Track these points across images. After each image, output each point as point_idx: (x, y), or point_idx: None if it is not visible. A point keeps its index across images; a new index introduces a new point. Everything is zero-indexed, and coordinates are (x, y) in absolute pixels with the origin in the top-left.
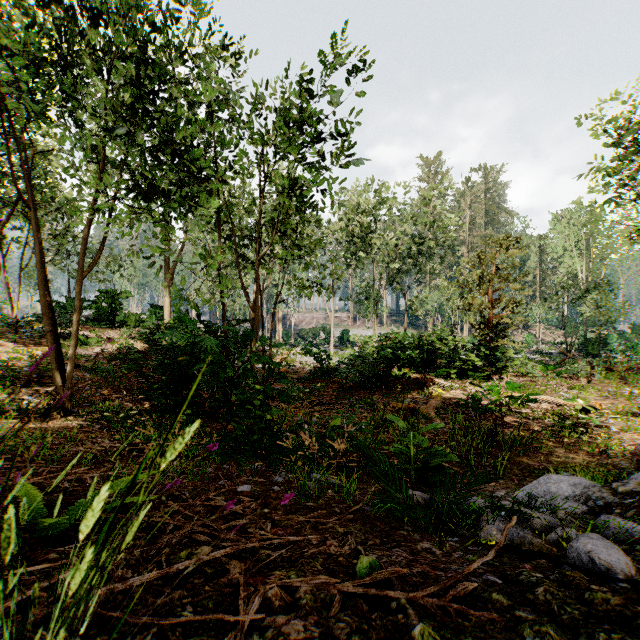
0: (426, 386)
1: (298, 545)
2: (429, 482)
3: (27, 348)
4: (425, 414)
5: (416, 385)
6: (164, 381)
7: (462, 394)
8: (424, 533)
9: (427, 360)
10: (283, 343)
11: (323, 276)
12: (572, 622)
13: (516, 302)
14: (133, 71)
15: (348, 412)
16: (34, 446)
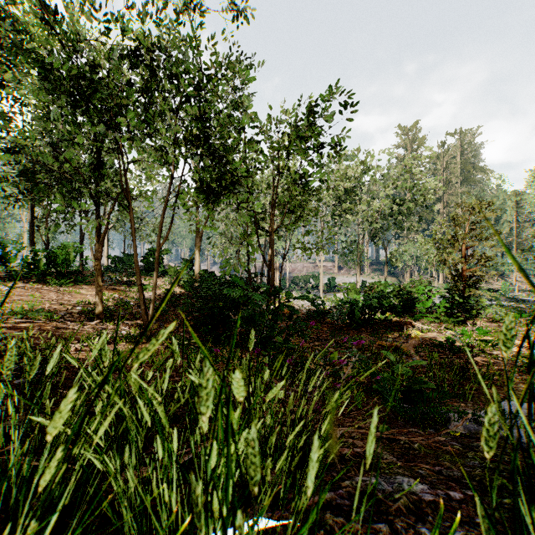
0: (405, 328)
1: (339, 421)
2: (412, 401)
3: (108, 292)
4: (405, 351)
5: (397, 327)
6: (200, 318)
7: (438, 336)
8: (412, 425)
9: (406, 307)
10: (301, 297)
11: (321, 240)
12: (494, 456)
13: (488, 258)
14: (196, 110)
15: (341, 347)
16: (158, 360)
